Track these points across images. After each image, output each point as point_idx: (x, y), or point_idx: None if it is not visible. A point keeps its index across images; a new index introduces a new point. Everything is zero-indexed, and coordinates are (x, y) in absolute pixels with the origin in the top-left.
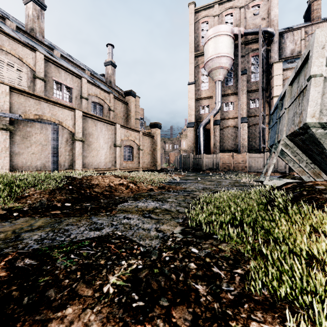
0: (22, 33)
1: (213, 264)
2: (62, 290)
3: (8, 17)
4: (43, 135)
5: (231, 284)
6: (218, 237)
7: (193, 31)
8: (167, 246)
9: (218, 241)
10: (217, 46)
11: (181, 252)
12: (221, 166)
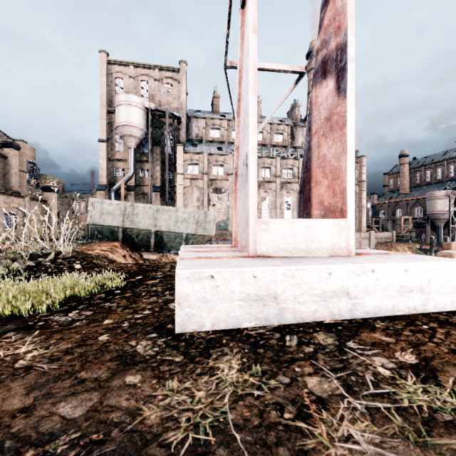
0: None
1: None
2: None
3: None
4: None
5: None
6: None
7: (106, 83)
8: None
9: None
10: (128, 114)
11: None
12: None
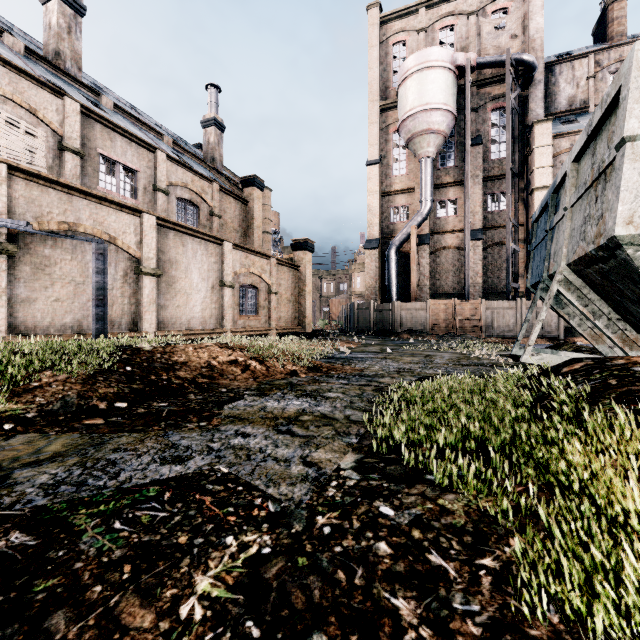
0: (37, 62)
1: (429, 544)
2: (83, 615)
3: (9, 30)
4: (77, 264)
5: (473, 595)
6: (437, 479)
7: (377, 60)
8: (326, 498)
9: (436, 488)
10: (425, 89)
11: (357, 514)
12: (432, 326)
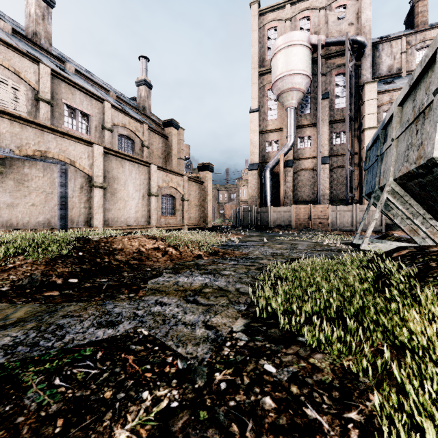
0: (20, 39)
1: (305, 399)
2: None
3: (2, 17)
4: (47, 179)
5: None
6: (308, 341)
7: (257, 40)
8: (222, 357)
9: (307, 348)
10: (290, 60)
11: (247, 371)
12: (294, 223)
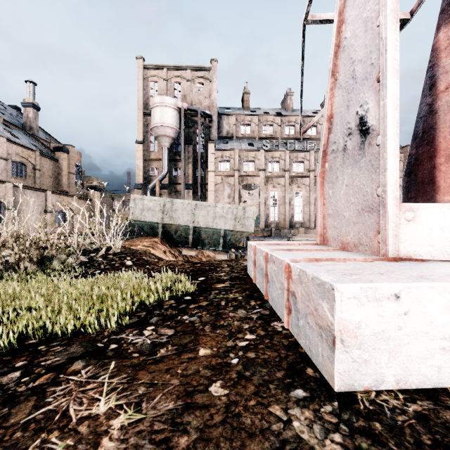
0: None
1: None
2: None
3: None
4: None
5: None
6: None
7: (142, 87)
8: None
9: None
10: (162, 115)
11: None
12: None
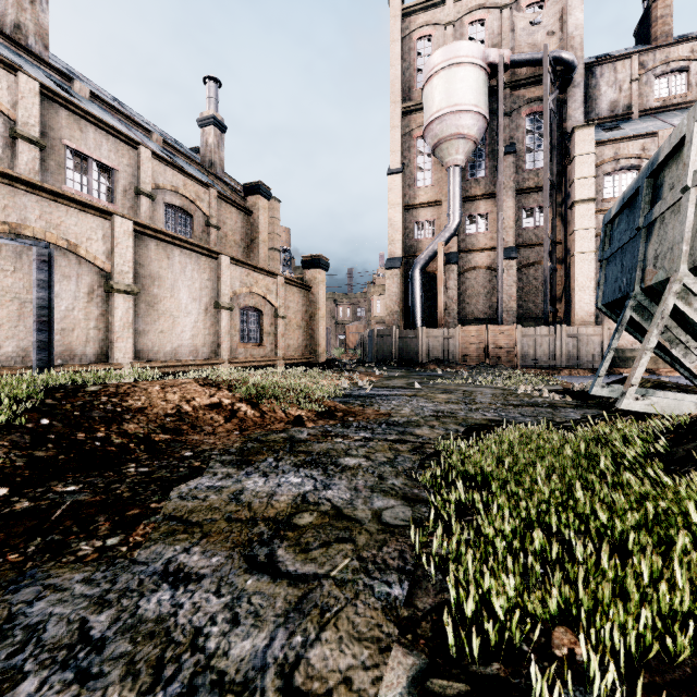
0: None
1: None
2: None
3: None
4: (22, 277)
5: None
6: None
7: (400, 56)
8: None
9: None
10: (453, 88)
11: None
12: (461, 355)
